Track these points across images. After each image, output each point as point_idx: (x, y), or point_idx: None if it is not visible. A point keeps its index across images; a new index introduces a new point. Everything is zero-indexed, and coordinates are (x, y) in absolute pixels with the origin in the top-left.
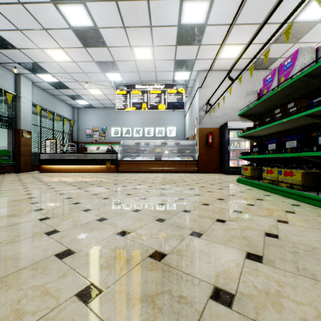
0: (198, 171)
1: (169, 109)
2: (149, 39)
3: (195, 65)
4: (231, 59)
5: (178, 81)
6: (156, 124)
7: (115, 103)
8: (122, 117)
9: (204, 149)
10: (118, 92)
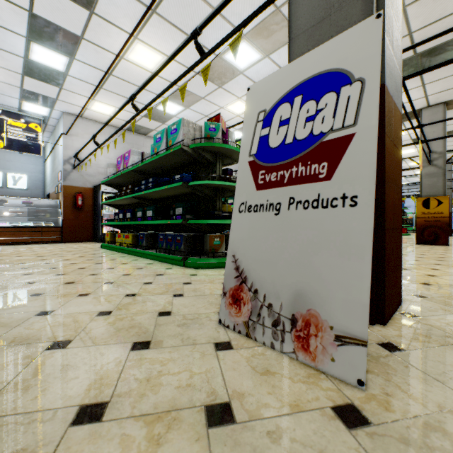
0: (63, 241)
1: (13, 149)
2: None
3: (58, 105)
4: (105, 115)
5: (30, 113)
6: None
7: None
8: None
9: (72, 213)
10: None
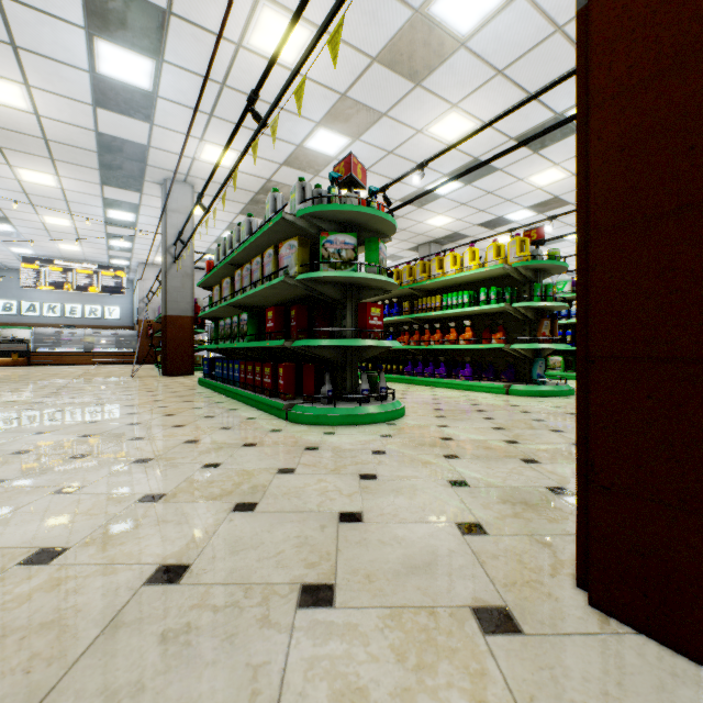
0: (139, 363)
1: (105, 293)
2: (78, 244)
3: (134, 260)
4: None
5: (117, 264)
6: (86, 300)
7: (8, 265)
8: (20, 285)
9: (145, 341)
10: (26, 265)
